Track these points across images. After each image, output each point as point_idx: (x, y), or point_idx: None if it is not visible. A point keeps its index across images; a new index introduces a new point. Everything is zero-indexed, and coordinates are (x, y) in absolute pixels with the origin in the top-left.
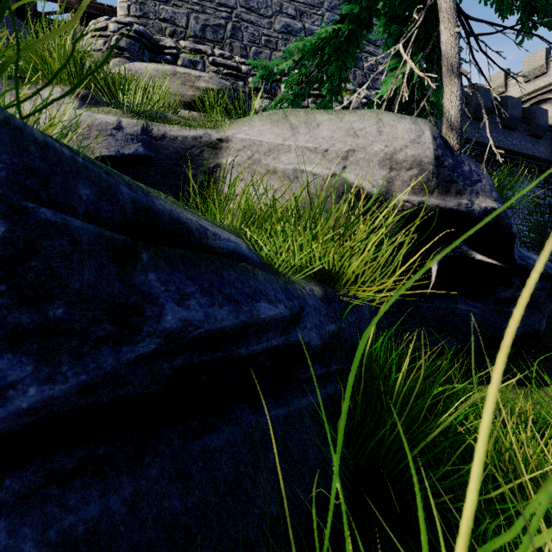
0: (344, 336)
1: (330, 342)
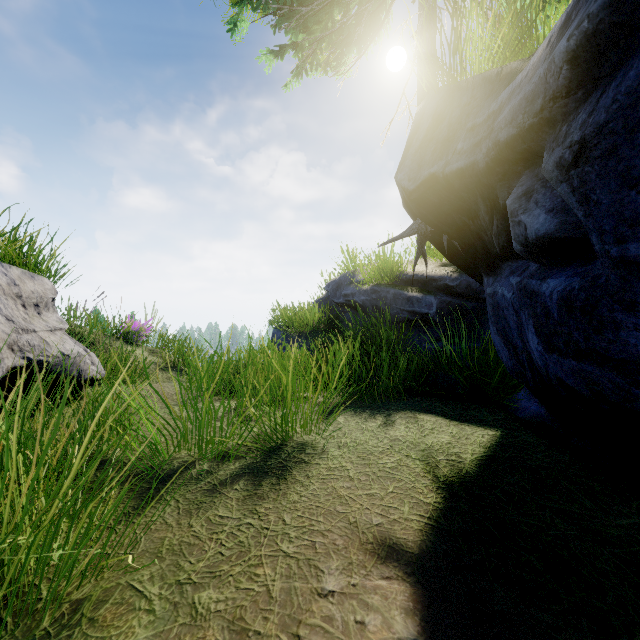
0: (374, 304)
1: (367, 304)
